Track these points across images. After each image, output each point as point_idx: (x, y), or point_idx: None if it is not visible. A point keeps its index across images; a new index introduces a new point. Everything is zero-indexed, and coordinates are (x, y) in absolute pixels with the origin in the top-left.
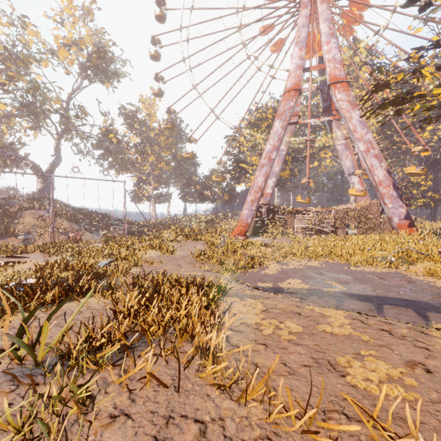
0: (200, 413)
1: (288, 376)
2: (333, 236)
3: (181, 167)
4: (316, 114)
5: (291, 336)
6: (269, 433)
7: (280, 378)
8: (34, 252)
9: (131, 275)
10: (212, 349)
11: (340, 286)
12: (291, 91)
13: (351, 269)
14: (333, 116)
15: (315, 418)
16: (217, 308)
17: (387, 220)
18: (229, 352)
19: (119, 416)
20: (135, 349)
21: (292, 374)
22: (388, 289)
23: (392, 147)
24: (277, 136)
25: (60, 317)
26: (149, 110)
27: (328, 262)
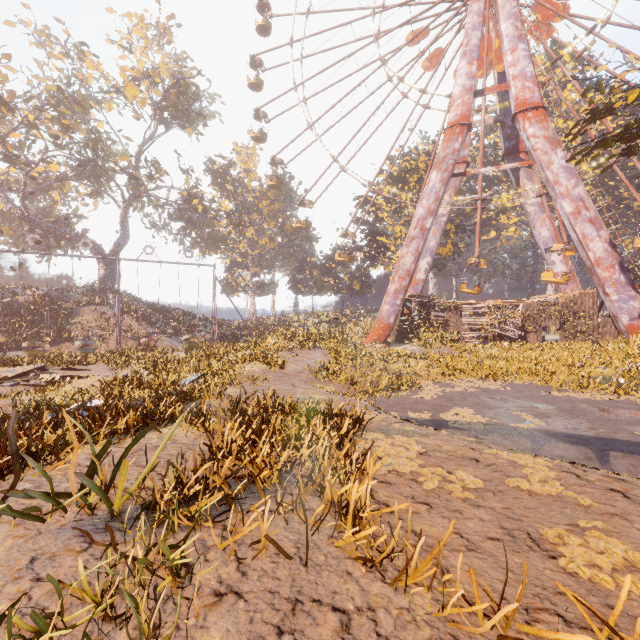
0: (340, 598)
1: (466, 553)
2: (521, 343)
3: (291, 243)
4: (493, 160)
5: (466, 493)
6: (443, 634)
7: (454, 555)
8: (96, 363)
9: (228, 398)
10: (352, 507)
11: (537, 420)
12: (456, 126)
13: (552, 394)
14: (520, 161)
15: (514, 619)
16: (352, 447)
17: (610, 319)
18: (376, 512)
19: (227, 594)
20: (241, 502)
21: (472, 550)
22: (616, 426)
23: (617, 205)
24: (433, 194)
25: (138, 453)
26: (247, 164)
27: (515, 384)
